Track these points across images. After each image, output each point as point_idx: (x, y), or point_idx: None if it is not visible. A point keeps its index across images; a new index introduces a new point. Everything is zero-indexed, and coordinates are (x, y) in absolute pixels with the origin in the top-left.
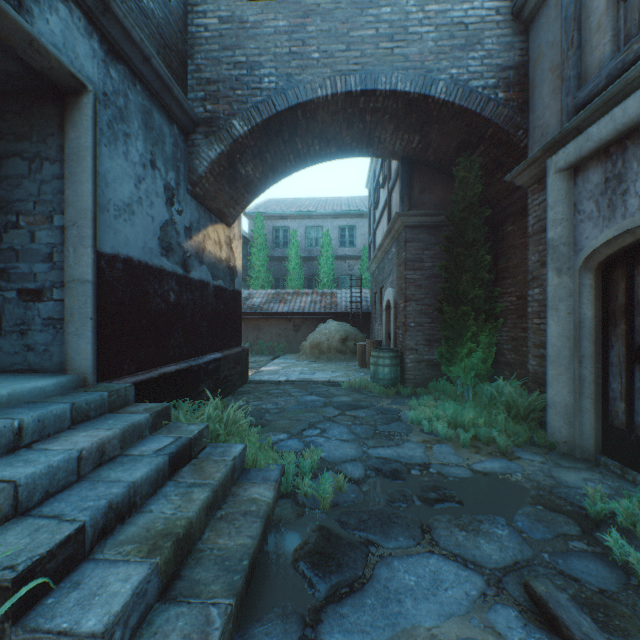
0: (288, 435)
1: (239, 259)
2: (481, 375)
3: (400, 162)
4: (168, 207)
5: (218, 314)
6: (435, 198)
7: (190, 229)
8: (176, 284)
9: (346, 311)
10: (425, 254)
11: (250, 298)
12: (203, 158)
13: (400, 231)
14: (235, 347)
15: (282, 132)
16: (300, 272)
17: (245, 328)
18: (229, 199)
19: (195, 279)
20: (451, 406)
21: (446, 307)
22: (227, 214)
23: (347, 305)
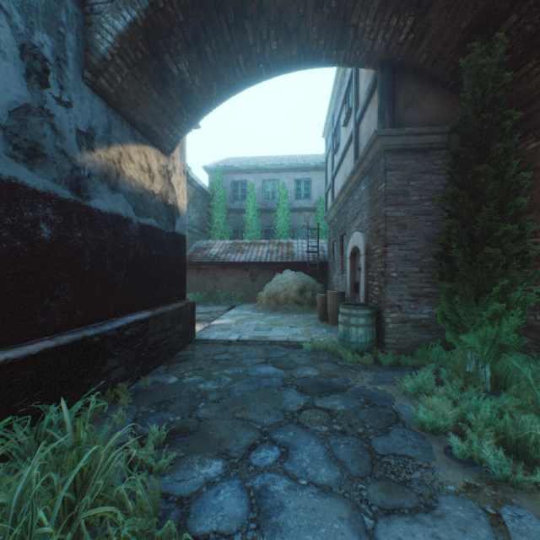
0: (224, 465)
1: (182, 198)
2: (505, 346)
3: (379, 69)
4: (32, 85)
5: (148, 261)
6: (424, 114)
7: (89, 136)
8: (56, 212)
9: (303, 260)
10: (411, 185)
11: (208, 248)
12: (106, 30)
13: (376, 159)
14: (176, 301)
15: (225, 5)
16: (257, 223)
17: (203, 277)
18: (160, 113)
19: (102, 211)
20: (486, 404)
21: (456, 250)
22: (161, 136)
23: (304, 255)
